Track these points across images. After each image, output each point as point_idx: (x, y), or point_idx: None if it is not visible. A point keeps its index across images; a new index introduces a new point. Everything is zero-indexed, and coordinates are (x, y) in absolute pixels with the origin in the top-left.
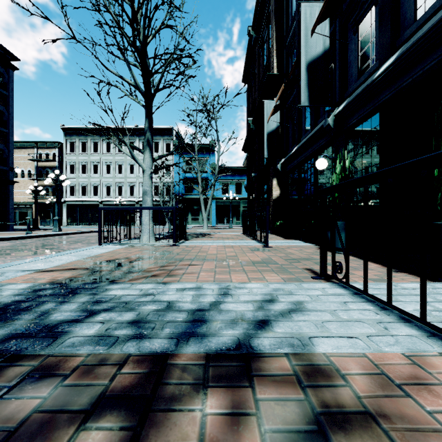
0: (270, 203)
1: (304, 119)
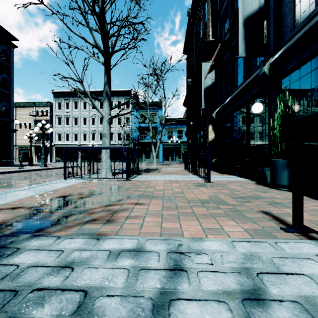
0: (206, 144)
1: (237, 74)
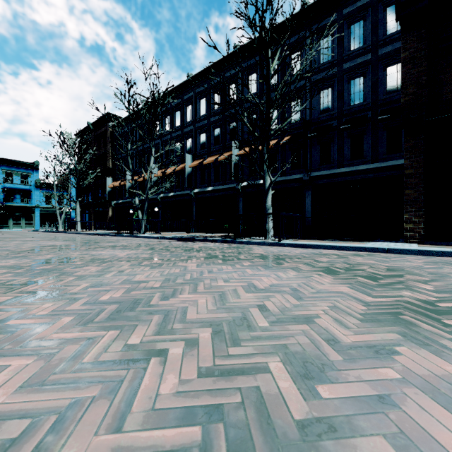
0: (107, 218)
1: (124, 192)
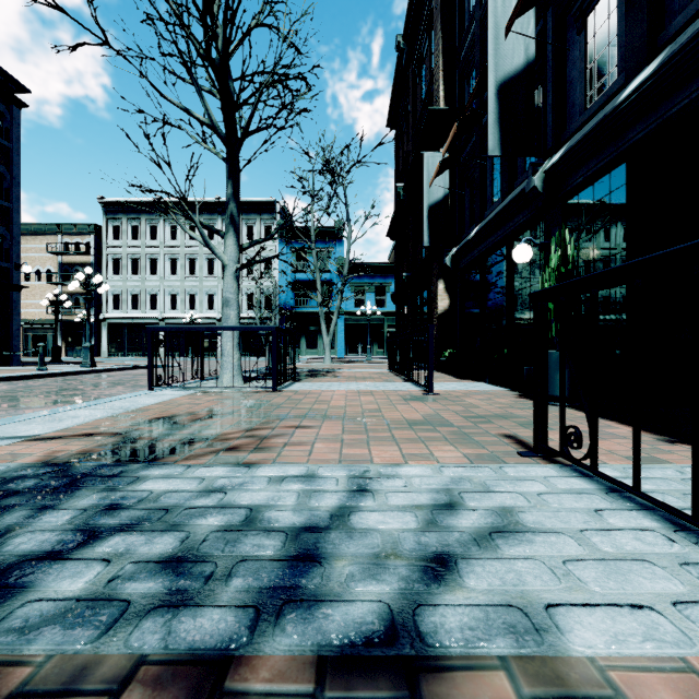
0: (433, 320)
1: (491, 181)
